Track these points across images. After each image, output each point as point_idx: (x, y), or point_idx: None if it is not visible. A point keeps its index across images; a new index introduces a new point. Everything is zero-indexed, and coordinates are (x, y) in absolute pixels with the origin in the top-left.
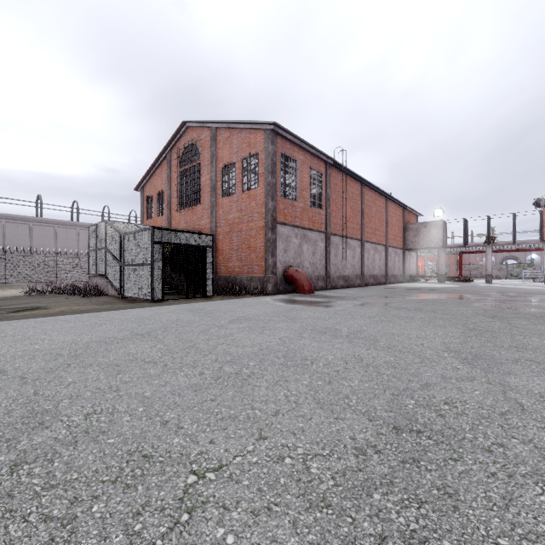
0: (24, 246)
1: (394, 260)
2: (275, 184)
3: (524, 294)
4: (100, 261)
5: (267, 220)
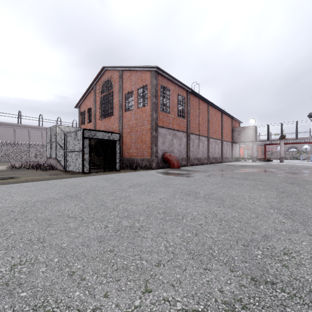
0: (10, 140)
1: (226, 148)
2: (157, 103)
3: (305, 168)
4: (53, 149)
5: (152, 124)
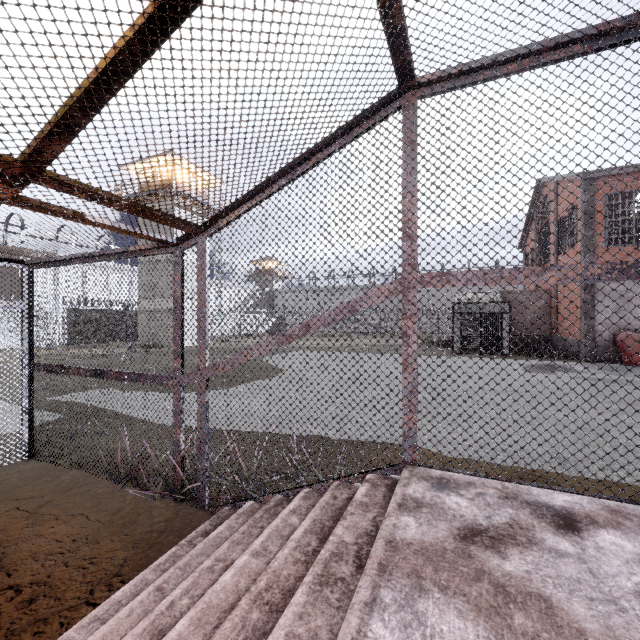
0: None
1: None
2: (592, 236)
3: None
4: None
5: None
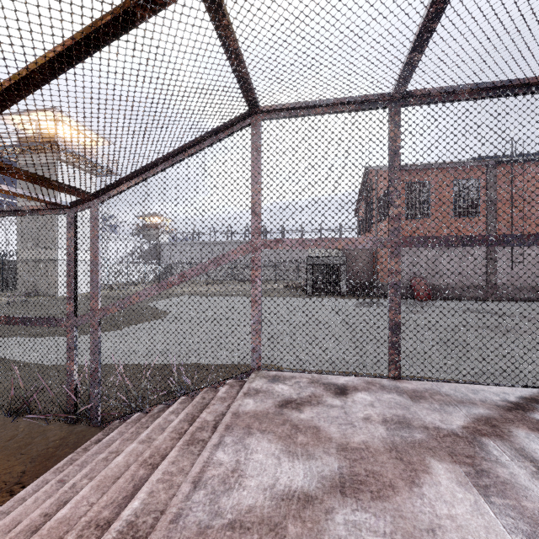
0: None
1: None
2: None
3: None
4: None
5: None
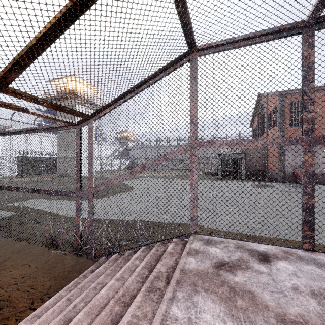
0: None
1: None
2: (283, 122)
3: None
4: None
5: None
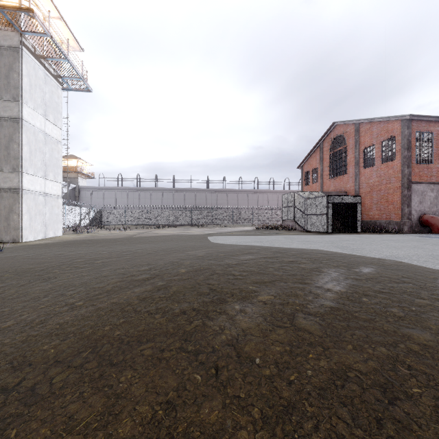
0: (235, 205)
1: None
2: (410, 156)
3: None
4: (290, 213)
5: (403, 182)
